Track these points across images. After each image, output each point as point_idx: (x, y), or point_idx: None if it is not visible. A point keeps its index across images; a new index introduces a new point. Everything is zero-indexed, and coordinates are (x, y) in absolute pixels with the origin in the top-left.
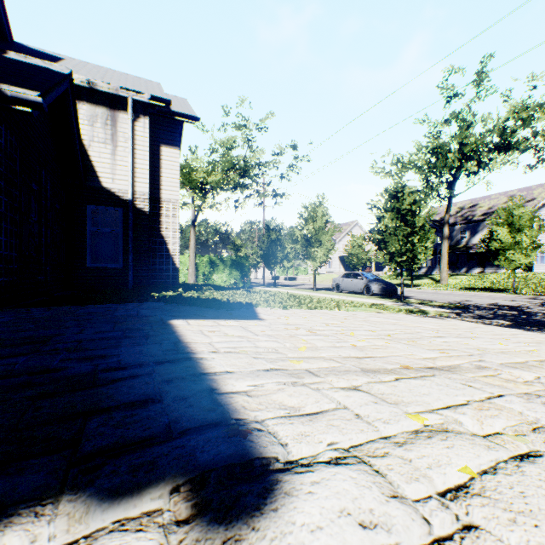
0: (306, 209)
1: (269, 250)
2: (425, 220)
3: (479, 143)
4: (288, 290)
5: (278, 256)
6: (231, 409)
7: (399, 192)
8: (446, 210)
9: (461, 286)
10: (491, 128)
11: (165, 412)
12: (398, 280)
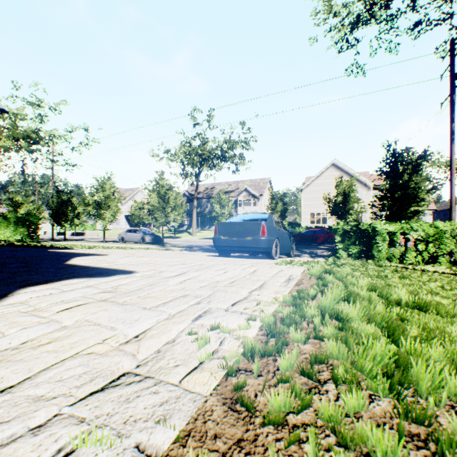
0: (97, 180)
1: (60, 209)
2: (175, 200)
3: (210, 155)
4: (81, 243)
5: (69, 215)
6: (97, 254)
7: (161, 181)
8: (196, 190)
9: (202, 237)
10: (217, 146)
11: (84, 254)
12: (169, 234)
